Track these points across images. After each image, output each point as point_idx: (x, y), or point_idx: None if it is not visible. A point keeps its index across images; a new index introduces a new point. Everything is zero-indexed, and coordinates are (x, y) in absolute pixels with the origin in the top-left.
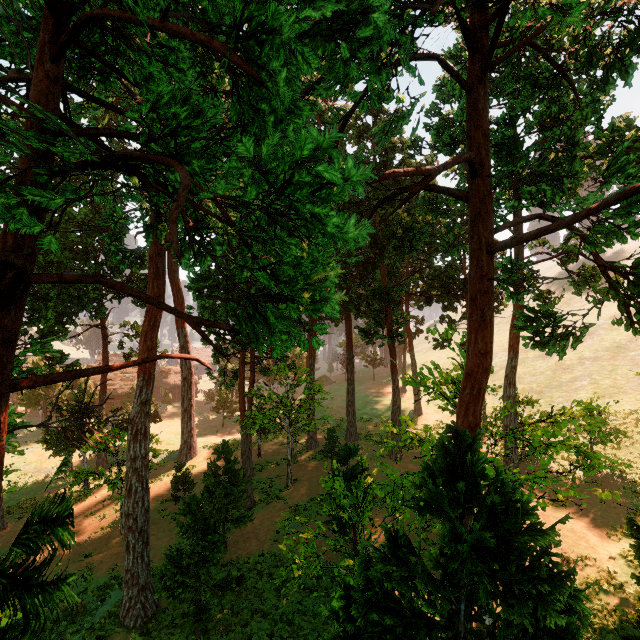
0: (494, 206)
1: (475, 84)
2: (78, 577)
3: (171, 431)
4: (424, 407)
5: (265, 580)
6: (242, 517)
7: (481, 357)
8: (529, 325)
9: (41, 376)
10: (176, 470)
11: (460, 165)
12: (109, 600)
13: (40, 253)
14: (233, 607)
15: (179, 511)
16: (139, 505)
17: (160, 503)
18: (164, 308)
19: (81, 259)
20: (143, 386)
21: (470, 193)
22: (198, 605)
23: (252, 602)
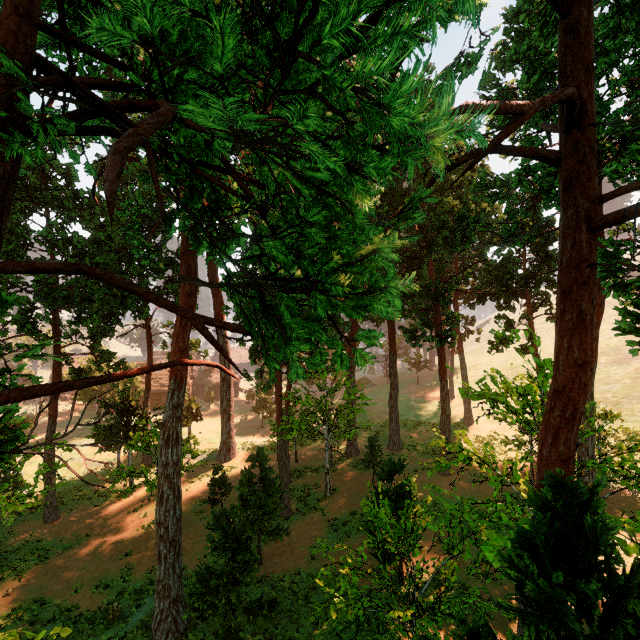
0: None
1: (574, 1)
2: (117, 577)
3: (212, 429)
4: (475, 415)
5: (301, 603)
6: (277, 530)
7: (577, 369)
8: (639, 327)
9: (17, 389)
10: (213, 473)
11: (523, 141)
12: (143, 607)
13: (87, 255)
14: (266, 631)
15: (209, 525)
16: (170, 514)
17: (198, 504)
18: (163, 305)
19: (126, 261)
20: (175, 389)
21: (563, 152)
22: (228, 629)
23: (287, 628)
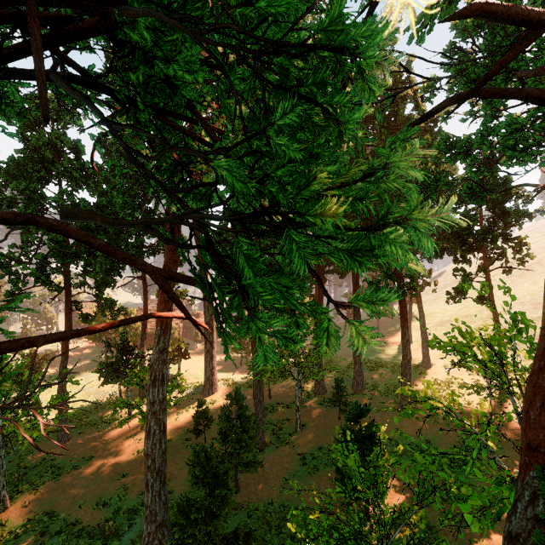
0: (538, 139)
1: None
2: (115, 496)
3: (199, 366)
4: (432, 359)
5: (274, 533)
6: (252, 462)
7: None
8: None
9: None
10: (197, 406)
11: (485, 103)
12: (134, 527)
13: None
14: None
15: (190, 460)
16: (157, 447)
17: (185, 433)
18: (121, 258)
19: None
20: (161, 335)
21: None
22: None
23: None
